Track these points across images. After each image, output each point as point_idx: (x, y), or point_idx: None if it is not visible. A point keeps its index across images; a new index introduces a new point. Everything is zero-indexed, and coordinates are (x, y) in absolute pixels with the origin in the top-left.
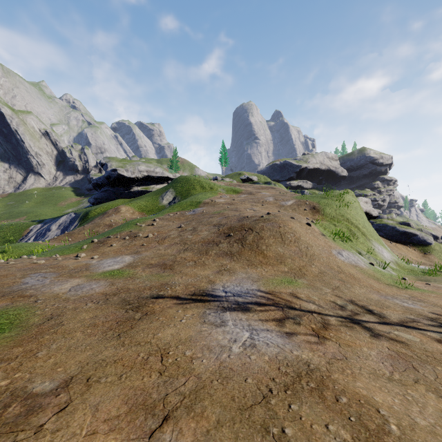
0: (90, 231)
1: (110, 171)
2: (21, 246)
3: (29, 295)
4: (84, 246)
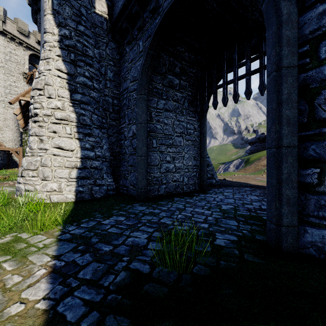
0: (254, 168)
1: (260, 134)
2: (231, 173)
3: (261, 180)
4: (262, 173)
